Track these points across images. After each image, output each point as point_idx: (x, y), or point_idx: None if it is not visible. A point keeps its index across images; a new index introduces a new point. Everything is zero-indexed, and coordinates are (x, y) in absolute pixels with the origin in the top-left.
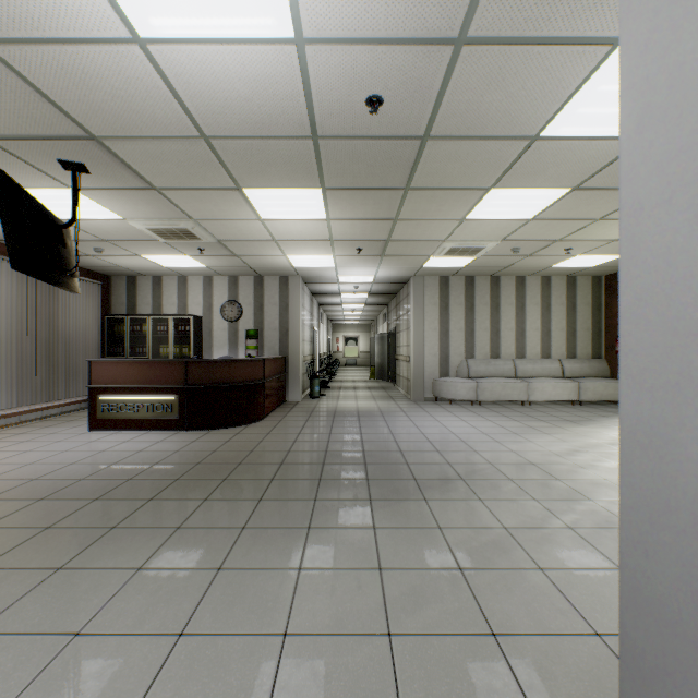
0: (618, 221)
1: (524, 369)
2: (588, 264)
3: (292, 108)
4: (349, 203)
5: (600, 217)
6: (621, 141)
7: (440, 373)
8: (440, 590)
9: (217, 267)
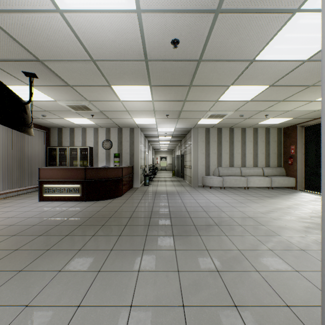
0: (321, 90)
1: (245, 172)
2: (275, 122)
3: (135, 45)
4: (163, 93)
5: (282, 100)
6: (323, 43)
7: (205, 174)
8: (208, 282)
9: (100, 124)
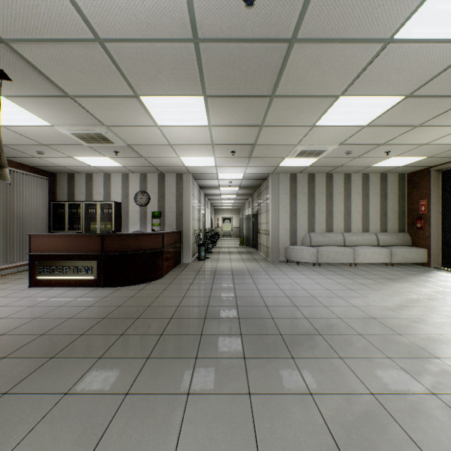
0: None
1: (350, 239)
2: (398, 164)
3: (173, 3)
4: (226, 110)
5: (419, 124)
6: None
7: (290, 243)
8: None
9: (131, 167)
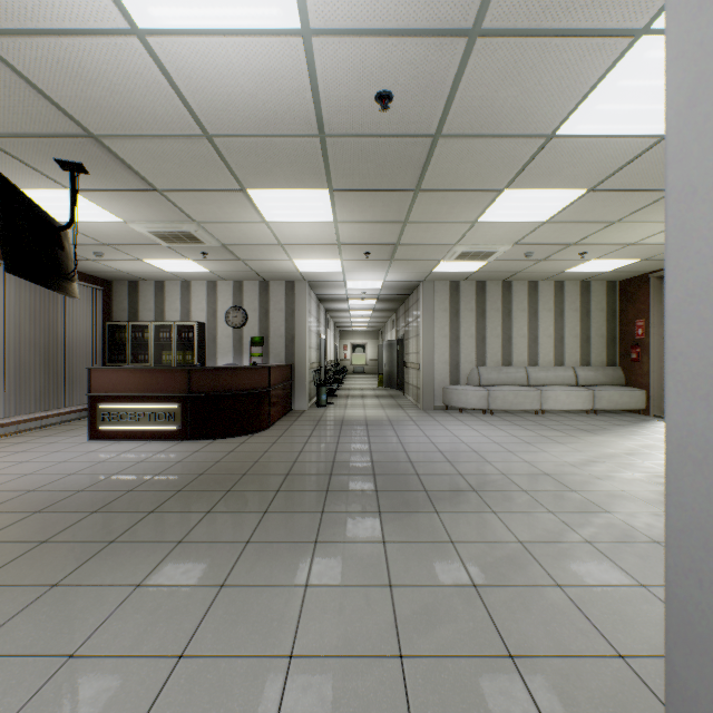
0: (665, 209)
1: (536, 376)
2: (603, 269)
3: (299, 104)
4: (357, 205)
5: (616, 220)
6: (668, 117)
7: (450, 381)
8: (453, 608)
9: (221, 272)
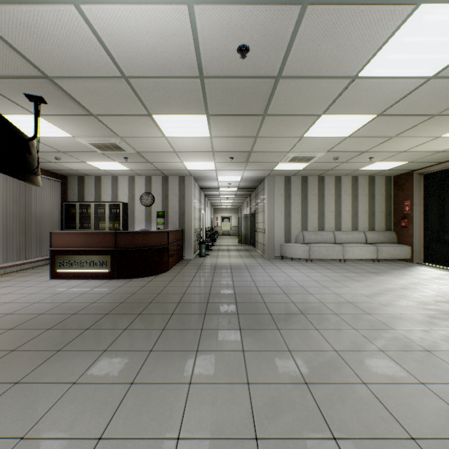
0: None
1: (340, 237)
2: (383, 168)
3: (185, 55)
4: (225, 125)
5: (394, 135)
6: None
7: (284, 240)
8: (292, 401)
9: (137, 170)
